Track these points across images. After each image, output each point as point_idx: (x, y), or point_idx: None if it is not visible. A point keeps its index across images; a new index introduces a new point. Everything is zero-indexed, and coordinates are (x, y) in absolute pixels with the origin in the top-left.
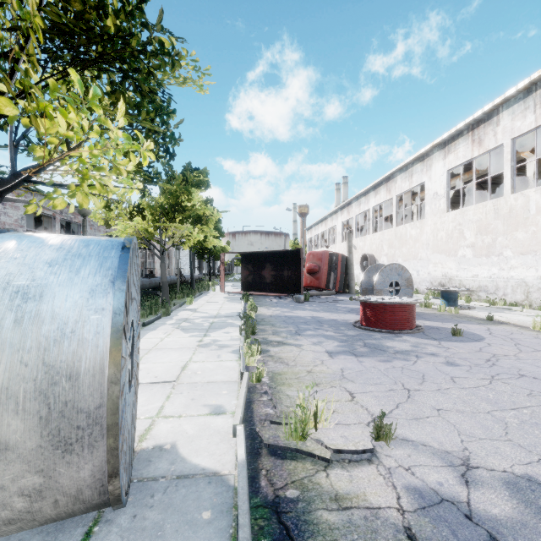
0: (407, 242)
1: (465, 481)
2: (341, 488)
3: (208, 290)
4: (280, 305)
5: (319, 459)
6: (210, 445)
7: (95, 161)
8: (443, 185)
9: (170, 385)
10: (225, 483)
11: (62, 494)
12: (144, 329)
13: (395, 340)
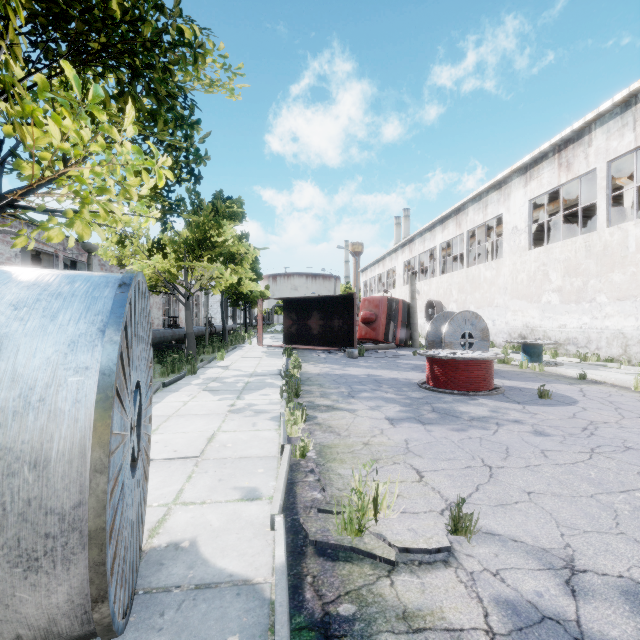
0: (480, 285)
1: (571, 590)
2: (411, 601)
3: (243, 343)
4: (329, 361)
5: (380, 561)
6: (240, 541)
7: (99, 182)
8: (524, 218)
9: (192, 462)
10: (258, 594)
11: (27, 627)
12: (164, 390)
13: (469, 403)
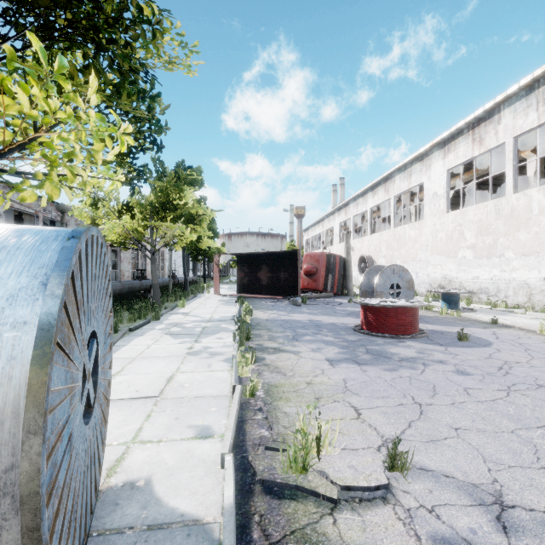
0: (405, 243)
1: (502, 527)
2: (353, 540)
3: (202, 292)
4: (276, 308)
5: (324, 499)
6: (192, 480)
7: (69, 148)
8: (442, 185)
9: (152, 401)
10: (208, 535)
11: None
12: (131, 334)
13: (398, 345)
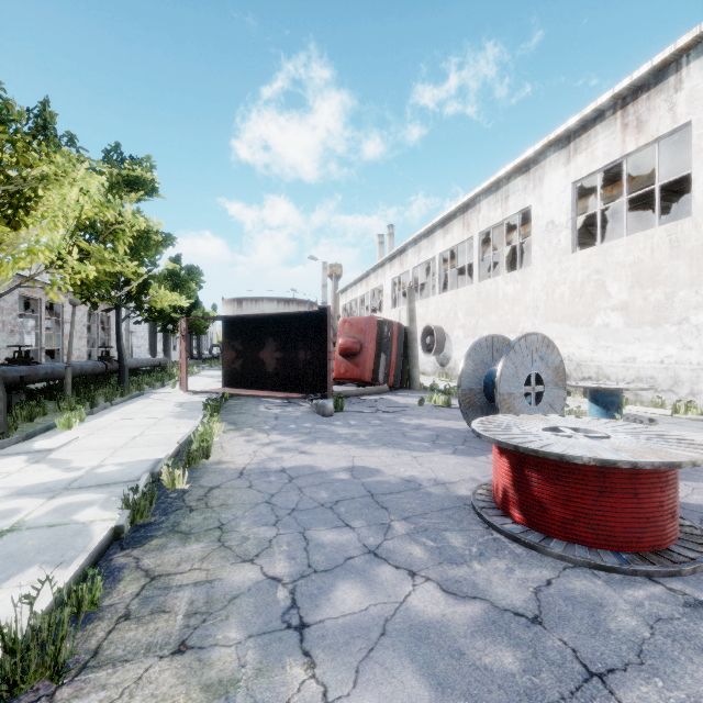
0: (498, 305)
1: None
2: None
3: (162, 386)
4: (281, 425)
5: None
6: None
7: None
8: (565, 208)
9: None
10: None
11: None
12: None
13: None
